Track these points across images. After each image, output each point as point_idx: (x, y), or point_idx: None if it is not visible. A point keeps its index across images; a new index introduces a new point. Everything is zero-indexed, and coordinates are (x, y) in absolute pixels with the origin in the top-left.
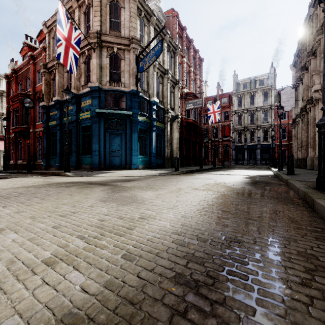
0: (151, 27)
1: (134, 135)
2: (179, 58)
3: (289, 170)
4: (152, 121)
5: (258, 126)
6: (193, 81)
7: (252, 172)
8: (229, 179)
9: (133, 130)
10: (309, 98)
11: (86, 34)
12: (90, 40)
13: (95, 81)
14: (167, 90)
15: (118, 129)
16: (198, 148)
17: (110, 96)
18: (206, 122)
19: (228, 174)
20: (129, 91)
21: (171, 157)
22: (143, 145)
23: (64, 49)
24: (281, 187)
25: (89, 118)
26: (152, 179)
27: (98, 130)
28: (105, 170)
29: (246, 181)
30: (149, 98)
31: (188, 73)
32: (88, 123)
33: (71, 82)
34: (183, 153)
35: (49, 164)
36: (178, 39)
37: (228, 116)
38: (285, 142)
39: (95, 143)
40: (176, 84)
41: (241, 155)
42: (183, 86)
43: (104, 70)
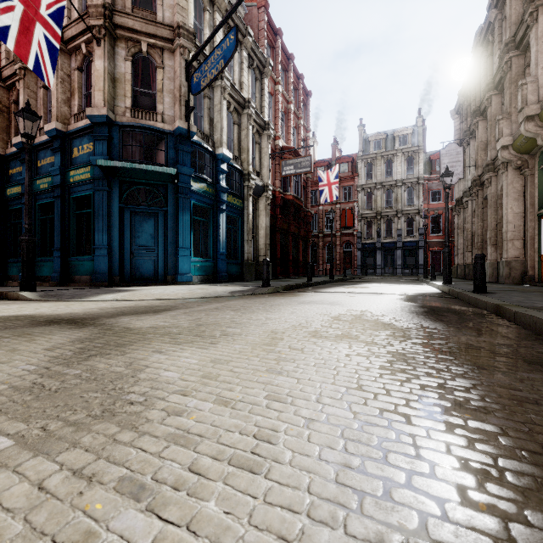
0: (217, 15)
1: (182, 218)
2: (269, 83)
3: (478, 284)
4: (218, 192)
5: (398, 212)
6: (293, 129)
7: (402, 288)
8: (375, 304)
9: (180, 207)
10: (488, 162)
11: (84, 11)
12: (89, 20)
13: (100, 105)
14: (247, 138)
15: (149, 204)
16: (303, 245)
17: (135, 139)
18: (315, 203)
19: (365, 293)
20: (172, 131)
21: (255, 261)
22: (203, 238)
23: (19, 21)
24: (498, 323)
25: (88, 180)
26: (212, 306)
27: (106, 205)
28: (120, 287)
29: (410, 307)
30: (213, 148)
31: (285, 114)
32: (87, 190)
33: (51, 105)
34: (277, 255)
35: (6, 274)
36: (268, 50)
37: (351, 194)
38: (439, 239)
39: (101, 232)
40: (265, 129)
41: (371, 259)
42: (276, 134)
43: (120, 85)
